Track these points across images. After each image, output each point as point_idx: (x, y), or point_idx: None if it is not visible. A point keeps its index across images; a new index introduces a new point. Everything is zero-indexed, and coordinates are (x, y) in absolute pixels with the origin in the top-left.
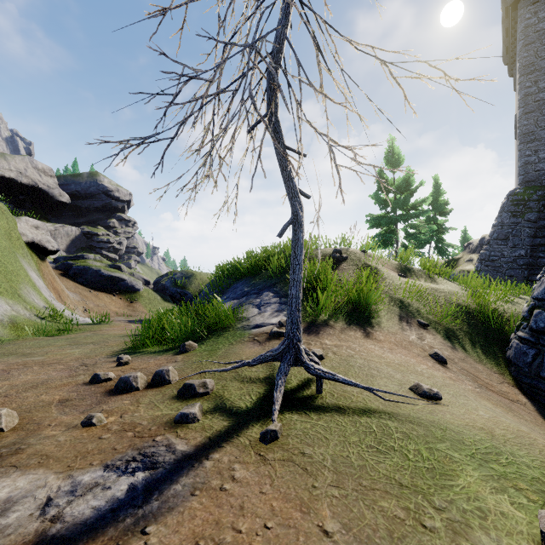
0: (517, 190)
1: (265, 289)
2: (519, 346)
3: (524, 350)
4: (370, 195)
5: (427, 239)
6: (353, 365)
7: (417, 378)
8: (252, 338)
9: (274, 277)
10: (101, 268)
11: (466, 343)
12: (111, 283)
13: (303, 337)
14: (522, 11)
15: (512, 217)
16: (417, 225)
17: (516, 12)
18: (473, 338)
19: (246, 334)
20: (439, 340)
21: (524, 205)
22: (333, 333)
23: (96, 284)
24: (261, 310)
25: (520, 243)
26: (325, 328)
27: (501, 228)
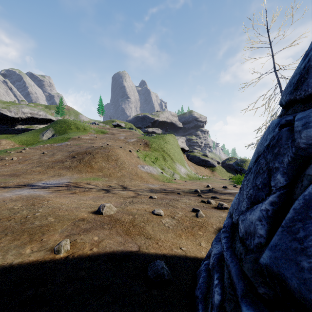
0: None
1: None
2: None
3: None
4: None
5: None
6: None
7: None
8: None
9: None
10: (200, 156)
11: None
12: (204, 162)
13: None
14: None
15: None
16: None
17: None
18: None
19: None
20: None
21: None
22: None
23: (198, 163)
24: None
25: None
26: None
27: None
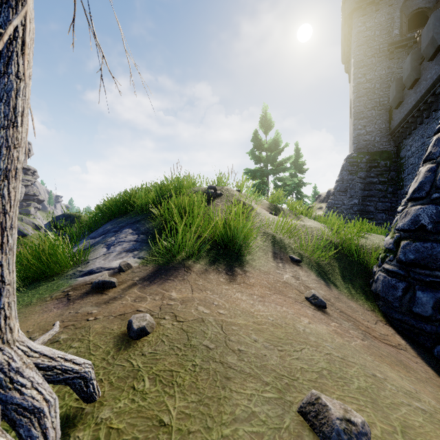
0: (352, 154)
1: (126, 226)
2: (386, 279)
3: (393, 283)
4: (247, 152)
5: (290, 190)
6: (197, 346)
7: (304, 355)
8: (65, 292)
9: (142, 213)
10: None
11: (335, 278)
12: None
13: (141, 288)
14: (356, 20)
15: (349, 175)
16: (283, 178)
17: (351, 21)
18: (341, 272)
19: (66, 285)
20: (312, 277)
21: (357, 166)
22: (188, 278)
23: None
24: (108, 250)
25: (355, 194)
26: (180, 271)
27: (342, 183)
